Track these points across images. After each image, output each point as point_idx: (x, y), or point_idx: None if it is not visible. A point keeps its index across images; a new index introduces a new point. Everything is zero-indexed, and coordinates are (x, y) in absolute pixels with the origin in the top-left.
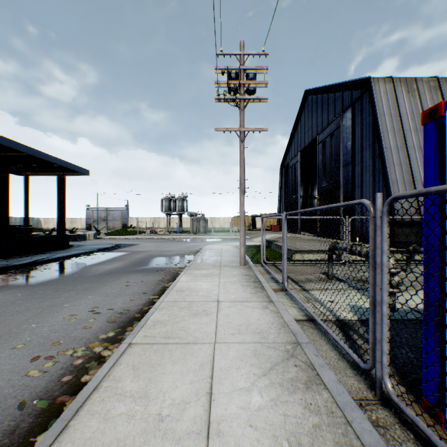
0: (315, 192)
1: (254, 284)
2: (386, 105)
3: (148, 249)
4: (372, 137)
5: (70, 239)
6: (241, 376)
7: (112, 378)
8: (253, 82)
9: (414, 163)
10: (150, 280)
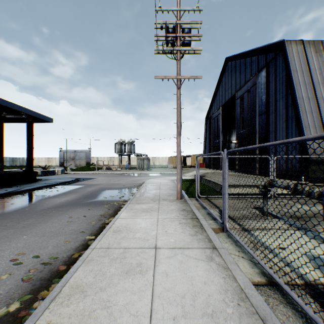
0: (232, 138)
1: (192, 222)
2: (298, 62)
3: (101, 183)
4: (285, 90)
5: (42, 174)
6: None
7: None
8: (188, 35)
9: (323, 110)
10: (93, 215)
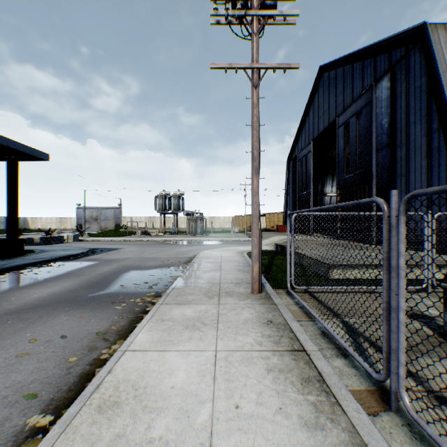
0: (325, 188)
1: (297, 364)
2: None
3: (127, 256)
4: (426, 105)
5: (42, 242)
6: None
7: None
8: None
9: None
10: (84, 332)
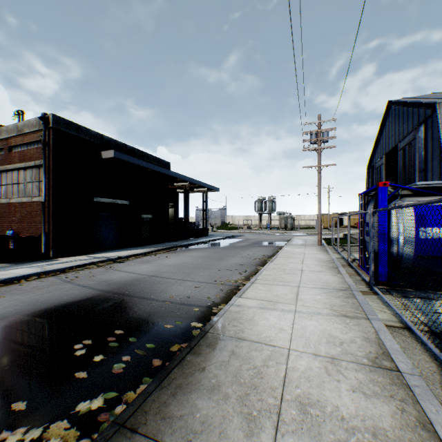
0: None
1: (323, 251)
2: None
3: (254, 238)
4: (438, 150)
5: None
6: (311, 261)
7: (276, 259)
8: (326, 138)
9: None
10: (268, 249)
